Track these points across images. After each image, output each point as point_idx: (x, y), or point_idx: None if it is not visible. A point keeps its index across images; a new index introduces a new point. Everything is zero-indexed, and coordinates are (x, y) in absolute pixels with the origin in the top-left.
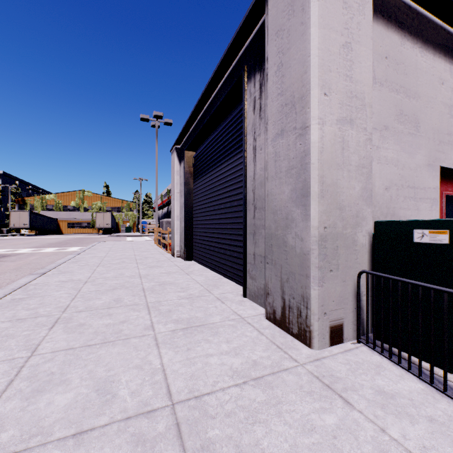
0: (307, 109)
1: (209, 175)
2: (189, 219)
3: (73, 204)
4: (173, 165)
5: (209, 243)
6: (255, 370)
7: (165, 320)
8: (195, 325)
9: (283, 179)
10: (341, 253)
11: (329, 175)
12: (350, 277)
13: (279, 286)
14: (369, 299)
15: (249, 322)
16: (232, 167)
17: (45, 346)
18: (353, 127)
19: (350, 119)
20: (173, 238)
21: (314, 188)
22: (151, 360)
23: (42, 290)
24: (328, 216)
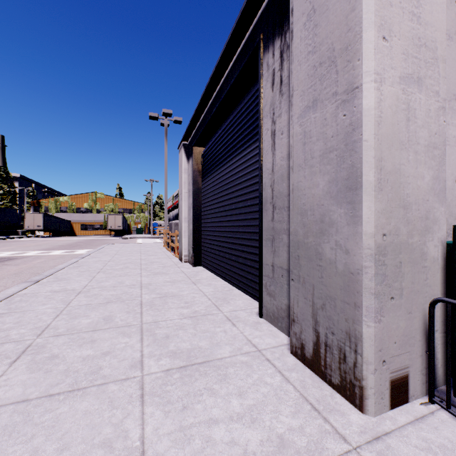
0: (356, 61)
1: (218, 171)
2: (197, 220)
3: (86, 206)
4: (181, 163)
5: (219, 248)
6: None
7: (159, 351)
8: (196, 361)
9: (316, 167)
10: (406, 272)
11: (389, 158)
12: (417, 306)
13: (309, 313)
14: (442, 337)
15: (268, 358)
16: (245, 160)
17: None
18: (421, 88)
19: (418, 77)
20: (181, 241)
21: (368, 177)
22: (128, 429)
23: (27, 303)
24: (387, 219)
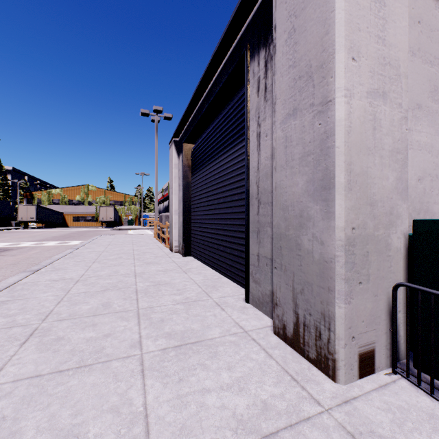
0: (330, 78)
1: (207, 167)
2: (187, 213)
3: (78, 198)
4: (172, 158)
5: (208, 239)
6: (267, 419)
7: (155, 333)
8: (189, 341)
9: (296, 168)
10: (372, 260)
11: (358, 162)
12: (382, 289)
13: (290, 297)
14: (404, 316)
15: (254, 338)
16: (232, 158)
17: (8, 371)
18: (386, 101)
19: (383, 91)
20: (172, 232)
21: (339, 178)
22: (132, 398)
23: (29, 291)
24: (356, 214)
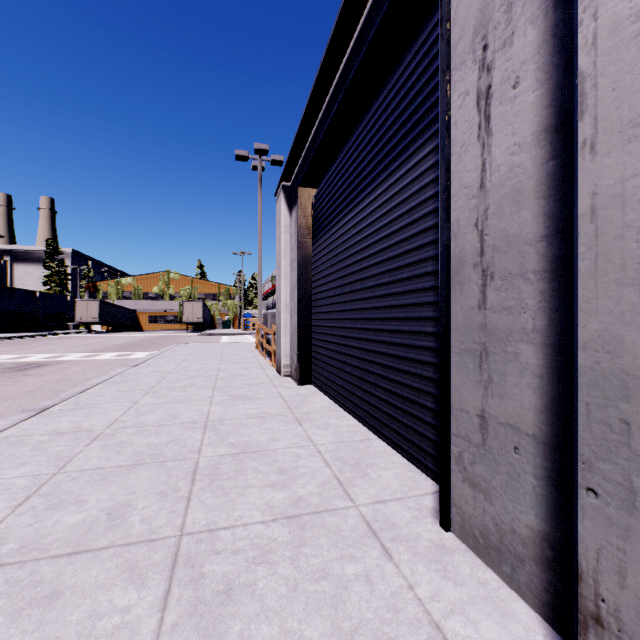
0: None
1: (341, 223)
2: (305, 309)
3: (155, 290)
4: (279, 216)
5: (343, 357)
6: None
7: None
8: None
9: None
10: None
11: None
12: None
13: None
14: None
15: None
16: (396, 191)
17: None
18: None
19: None
20: (279, 342)
21: None
22: None
23: None
24: None
